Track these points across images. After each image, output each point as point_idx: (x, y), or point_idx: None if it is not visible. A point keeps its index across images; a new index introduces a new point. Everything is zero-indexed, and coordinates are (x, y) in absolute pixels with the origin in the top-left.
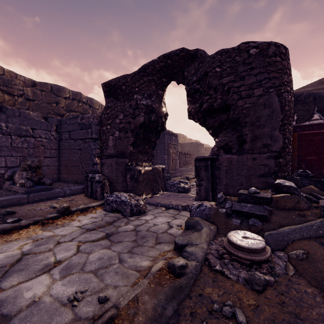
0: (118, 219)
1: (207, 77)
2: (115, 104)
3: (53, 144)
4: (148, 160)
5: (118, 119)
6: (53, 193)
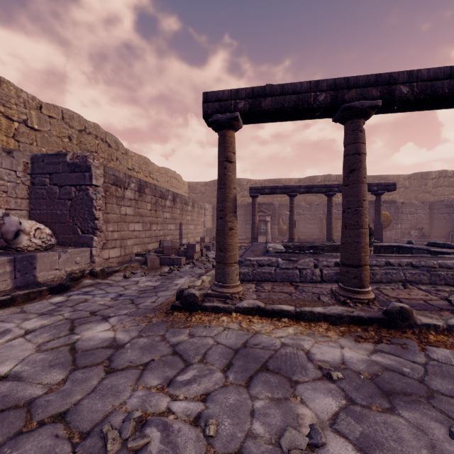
0: None
1: None
2: None
3: (427, 216)
4: None
5: None
6: (430, 240)
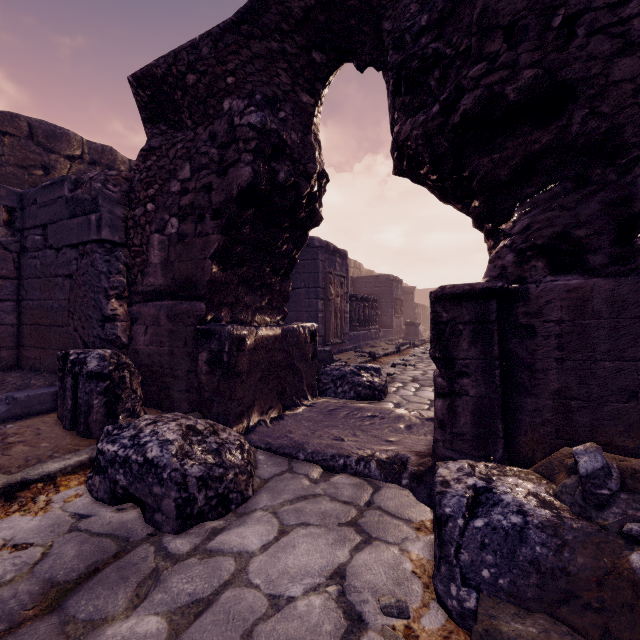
0: (121, 551)
1: (472, 2)
2: (171, 139)
3: None
4: (271, 307)
5: (176, 180)
6: None
